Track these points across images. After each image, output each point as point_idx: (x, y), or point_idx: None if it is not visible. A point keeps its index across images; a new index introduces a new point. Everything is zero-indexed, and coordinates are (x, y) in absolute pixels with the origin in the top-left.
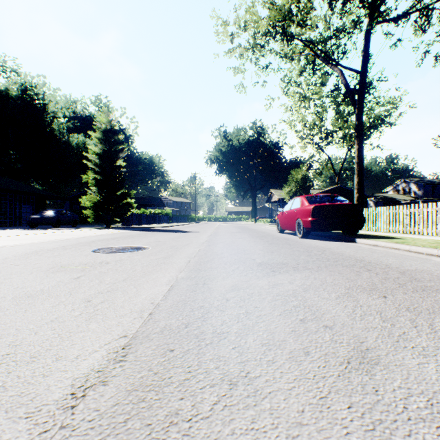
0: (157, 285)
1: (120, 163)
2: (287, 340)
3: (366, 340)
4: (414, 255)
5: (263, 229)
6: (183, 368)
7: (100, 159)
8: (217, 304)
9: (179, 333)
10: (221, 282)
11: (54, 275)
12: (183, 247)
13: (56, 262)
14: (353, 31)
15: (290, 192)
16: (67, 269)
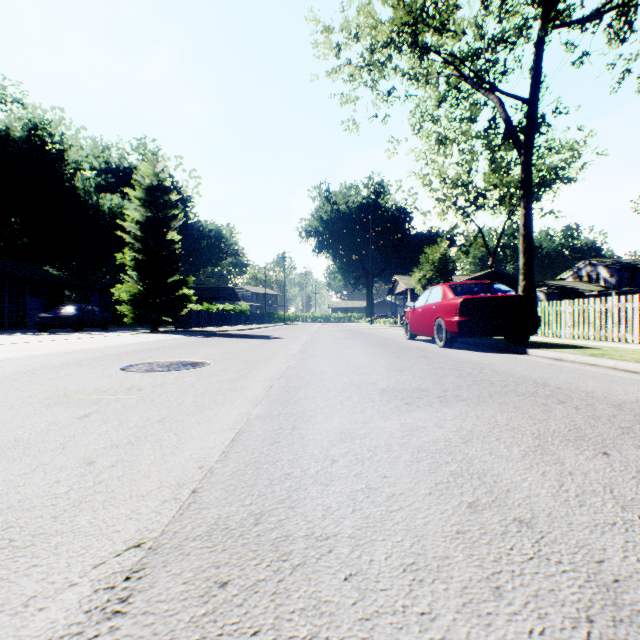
0: (215, 431)
1: (172, 237)
2: (451, 557)
3: (607, 557)
4: (625, 375)
5: (384, 334)
6: (243, 636)
7: (143, 230)
8: (315, 471)
9: (243, 537)
10: (321, 424)
11: (48, 411)
12: (263, 363)
13: (59, 387)
14: (517, 40)
15: (423, 280)
16: (71, 401)
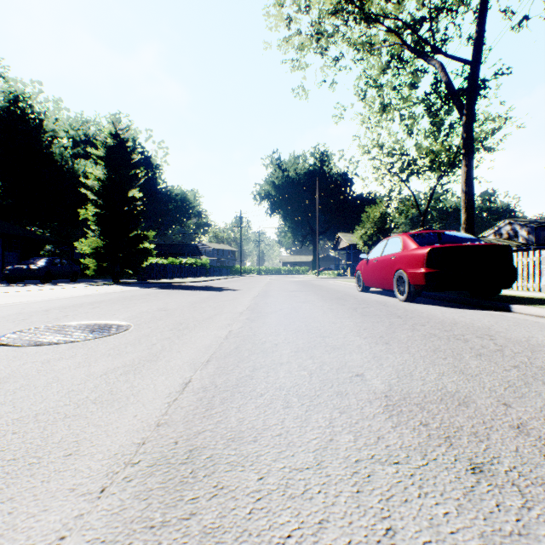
0: None
1: (133, 194)
2: None
3: None
4: None
5: (334, 286)
6: None
7: (105, 188)
8: None
9: None
10: None
11: None
12: (197, 327)
13: None
14: (458, 7)
15: (364, 236)
16: None
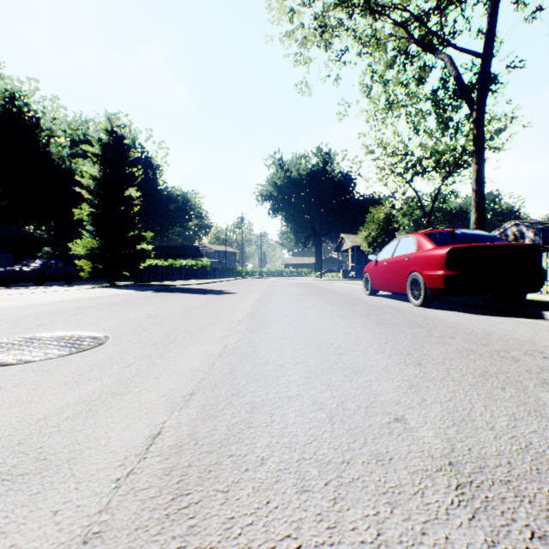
0: None
1: (130, 193)
2: None
3: None
4: None
5: (339, 289)
6: None
7: (101, 187)
8: None
9: None
10: None
11: None
12: (186, 340)
13: None
14: None
15: (369, 237)
16: None
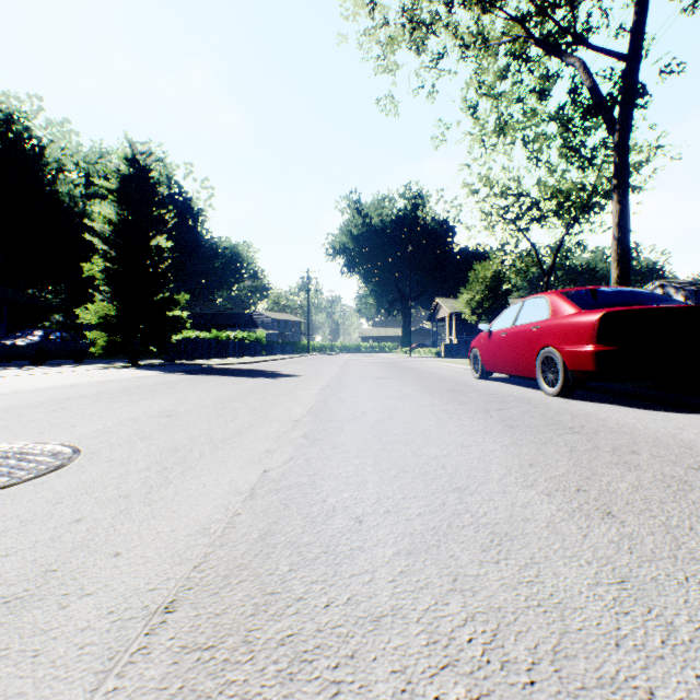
0: None
1: (158, 242)
2: None
3: None
4: None
5: (436, 369)
6: None
7: (119, 233)
8: None
9: None
10: None
11: None
12: (203, 459)
13: None
14: None
15: (472, 302)
16: None
